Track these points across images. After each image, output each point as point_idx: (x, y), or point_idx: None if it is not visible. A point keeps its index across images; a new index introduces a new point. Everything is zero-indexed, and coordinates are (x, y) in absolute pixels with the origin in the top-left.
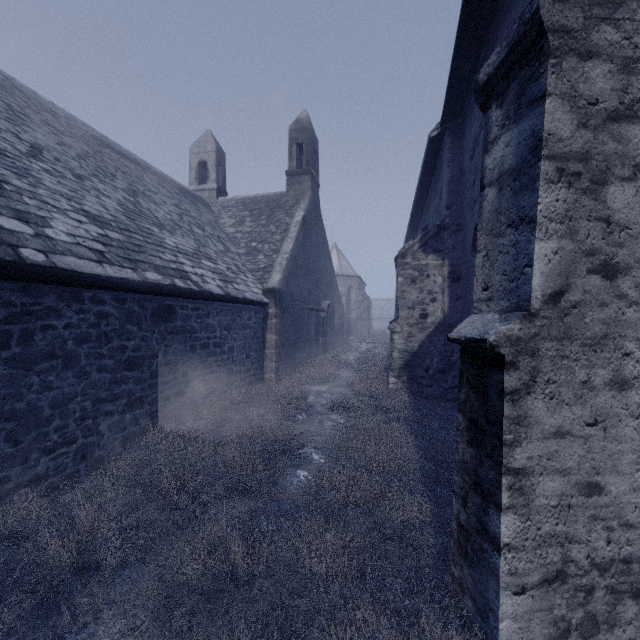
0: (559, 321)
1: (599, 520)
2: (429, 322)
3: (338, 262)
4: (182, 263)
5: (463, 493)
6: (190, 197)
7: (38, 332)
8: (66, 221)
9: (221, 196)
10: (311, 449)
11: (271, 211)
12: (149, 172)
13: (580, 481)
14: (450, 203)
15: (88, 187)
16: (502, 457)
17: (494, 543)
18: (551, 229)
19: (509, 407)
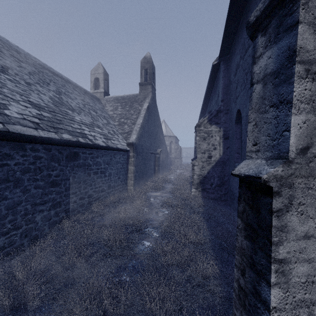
0: (306, 165)
1: None
2: (212, 160)
3: (165, 129)
4: (83, 129)
5: (242, 267)
6: (90, 96)
7: None
8: (18, 106)
9: (106, 95)
10: (151, 228)
11: (131, 103)
12: (68, 83)
13: None
14: (223, 99)
15: (33, 89)
16: (271, 252)
17: (265, 305)
18: (301, 107)
19: (275, 220)
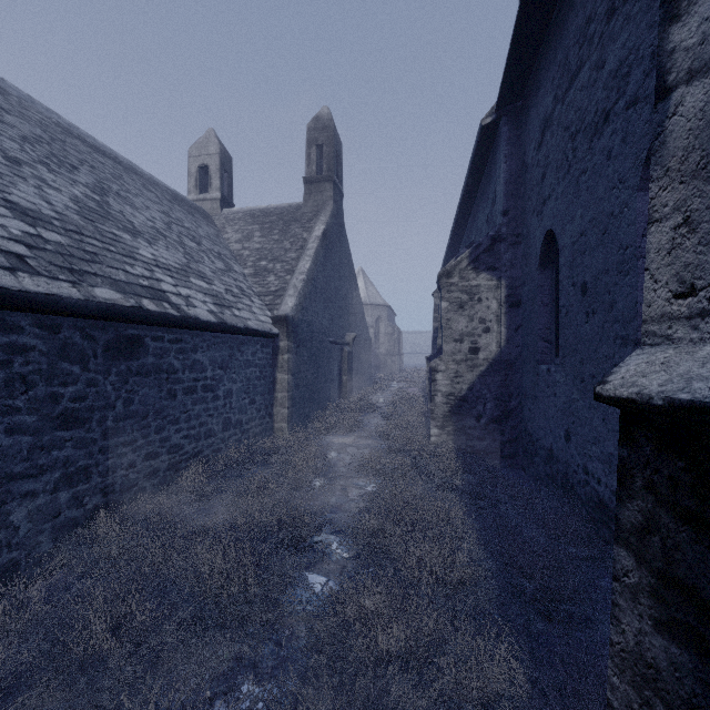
0: None
1: None
2: (481, 358)
3: (365, 289)
4: (159, 280)
5: None
6: (186, 206)
7: None
8: None
9: (226, 208)
10: (330, 535)
11: (285, 225)
12: (133, 173)
13: None
14: (508, 208)
15: (26, 174)
16: None
17: None
18: None
19: None
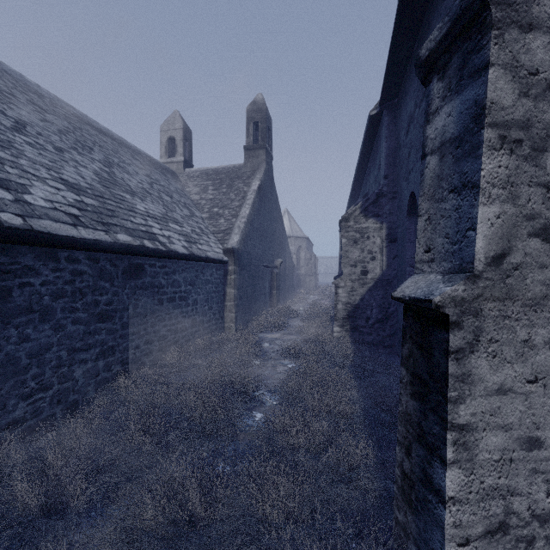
0: (501, 282)
1: (539, 473)
2: (369, 278)
3: (289, 225)
4: (151, 226)
5: (407, 443)
6: (160, 168)
7: (16, 289)
8: (45, 188)
9: (187, 168)
10: (265, 392)
11: (231, 181)
12: (124, 146)
13: (521, 436)
14: (387, 173)
15: (67, 158)
16: (447, 413)
17: (439, 495)
18: (494, 194)
19: (454, 365)
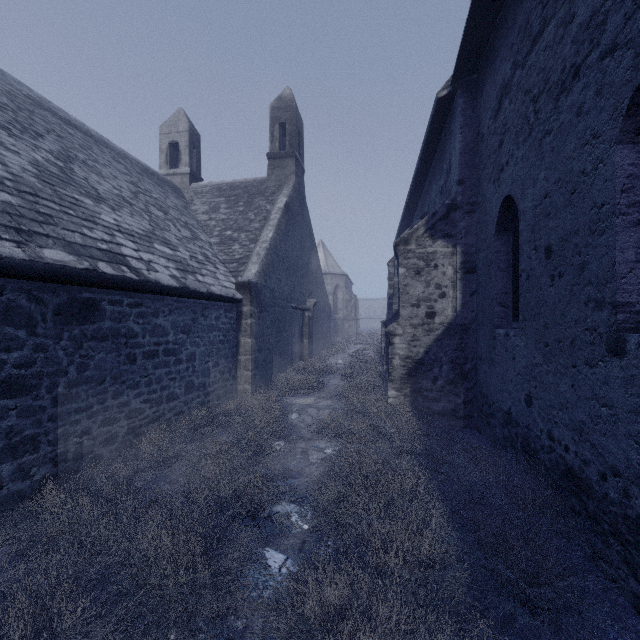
0: None
1: None
2: (437, 322)
3: (324, 260)
4: (120, 244)
5: None
6: (156, 179)
7: None
8: None
9: (195, 182)
10: (290, 504)
11: (250, 197)
12: (103, 146)
13: None
14: (463, 177)
15: None
16: None
17: None
18: None
19: None
